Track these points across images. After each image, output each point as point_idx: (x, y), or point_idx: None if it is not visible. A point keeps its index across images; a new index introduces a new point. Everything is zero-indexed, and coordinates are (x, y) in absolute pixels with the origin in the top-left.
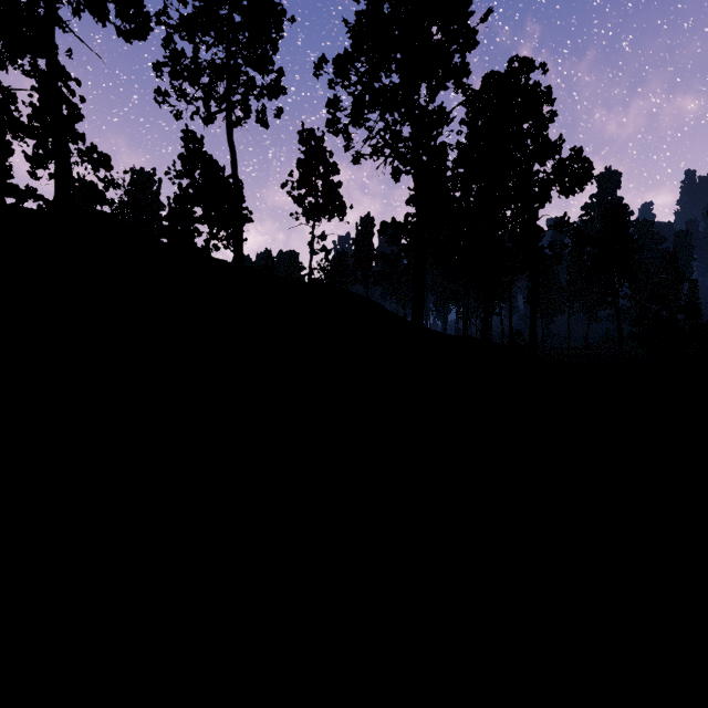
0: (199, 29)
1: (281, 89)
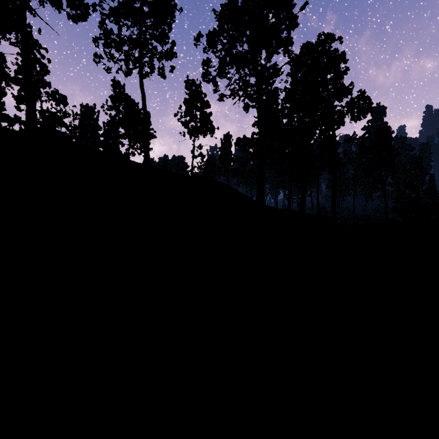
0: (122, 16)
1: (173, 54)
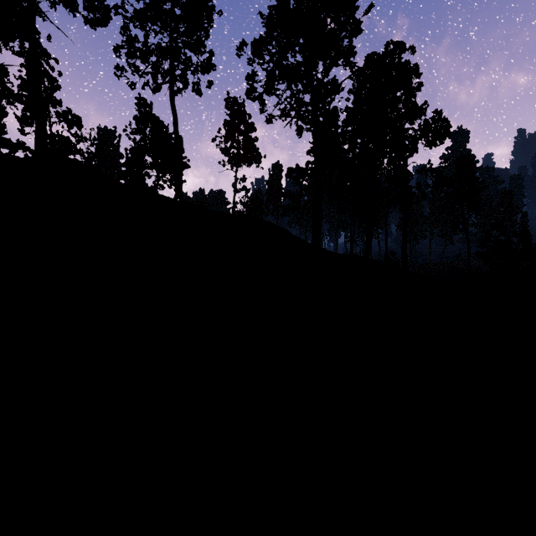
0: (149, 20)
1: (211, 66)
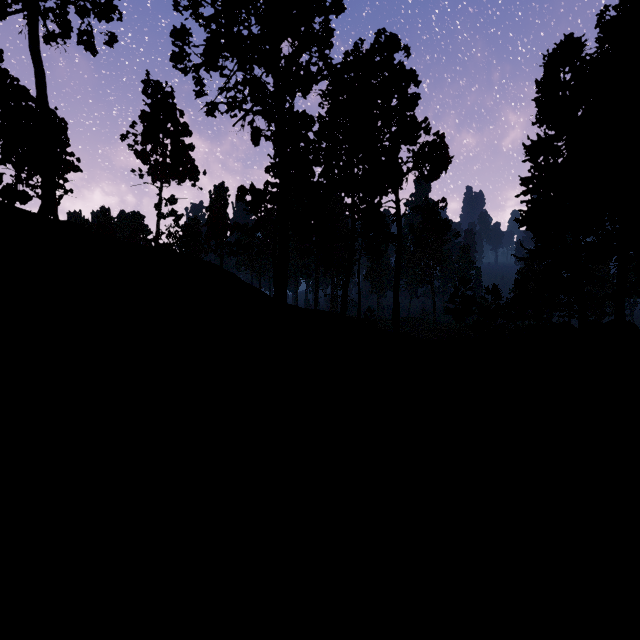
0: None
1: (113, 8)
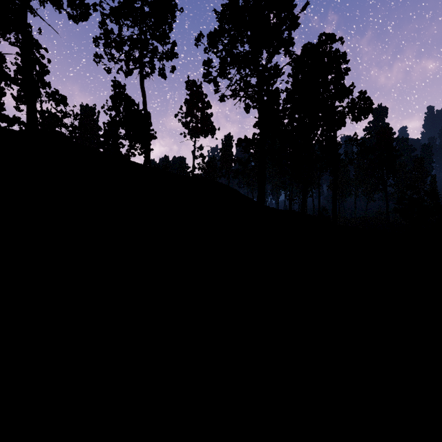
0: (122, 16)
1: (174, 54)
